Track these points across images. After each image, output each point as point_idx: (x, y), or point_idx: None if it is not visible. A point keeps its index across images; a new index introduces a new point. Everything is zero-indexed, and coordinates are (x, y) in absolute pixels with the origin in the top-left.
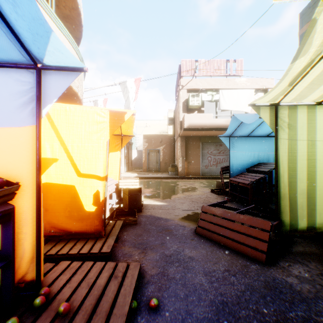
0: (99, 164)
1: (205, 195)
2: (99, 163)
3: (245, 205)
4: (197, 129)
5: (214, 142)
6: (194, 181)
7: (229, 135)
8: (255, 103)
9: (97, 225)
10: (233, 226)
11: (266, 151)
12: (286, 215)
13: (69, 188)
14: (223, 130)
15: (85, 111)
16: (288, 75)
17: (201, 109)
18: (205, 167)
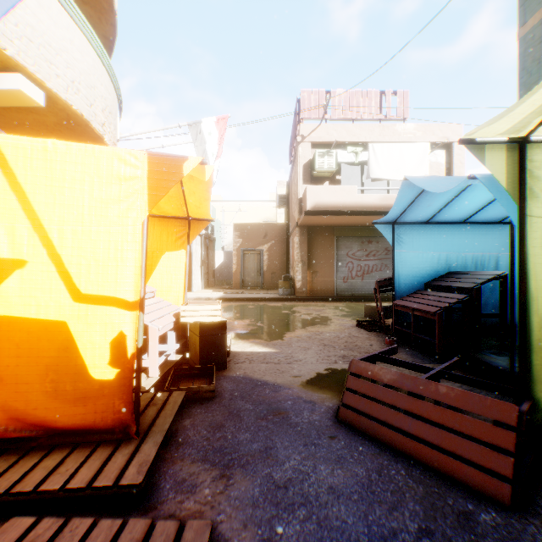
0: (124, 274)
1: (346, 331)
2: (125, 271)
3: (425, 352)
4: (330, 213)
5: (358, 237)
6: (324, 305)
7: (392, 220)
8: (474, 137)
9: (120, 410)
10: (423, 409)
11: (461, 251)
12: None
13: (53, 328)
14: (375, 215)
15: (92, 153)
16: None
17: (336, 178)
18: (343, 281)
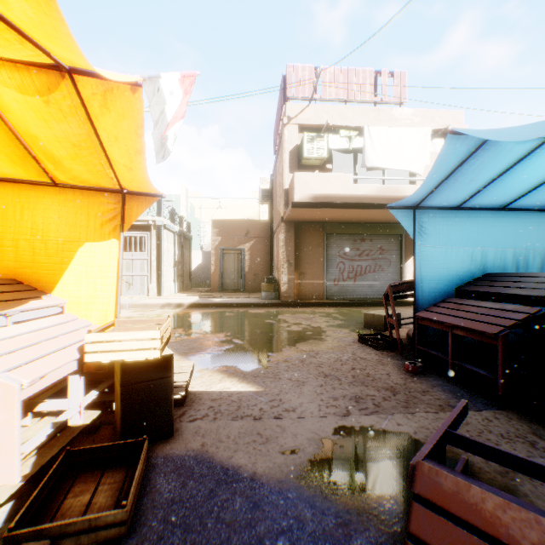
0: None
1: (348, 350)
2: None
3: (466, 385)
4: (321, 204)
5: (350, 234)
6: (313, 312)
7: (413, 204)
8: None
9: None
10: None
11: (500, 245)
12: None
13: None
14: (372, 208)
15: None
16: None
17: (327, 167)
18: (333, 283)
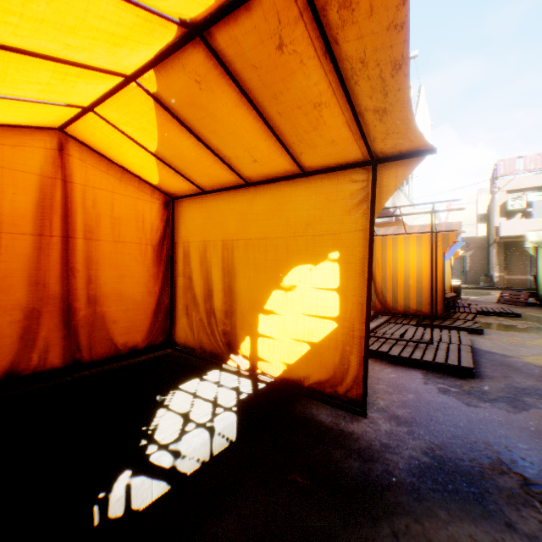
0: None
1: None
2: None
3: None
4: (517, 236)
5: None
6: None
7: None
8: (523, 247)
9: None
10: (513, 297)
11: None
12: (540, 292)
13: None
14: None
15: None
16: (527, 243)
17: (526, 211)
18: None
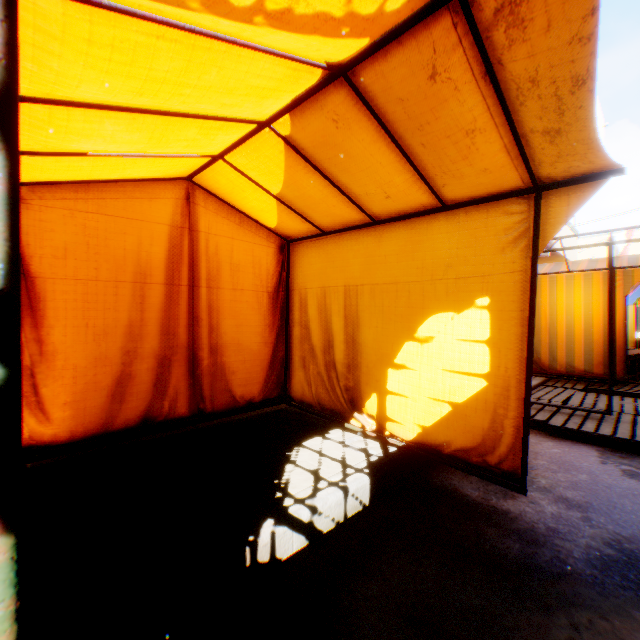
0: None
1: None
2: None
3: None
4: None
5: None
6: None
7: None
8: None
9: None
10: None
11: None
12: None
13: None
14: None
15: None
16: None
17: None
18: None
